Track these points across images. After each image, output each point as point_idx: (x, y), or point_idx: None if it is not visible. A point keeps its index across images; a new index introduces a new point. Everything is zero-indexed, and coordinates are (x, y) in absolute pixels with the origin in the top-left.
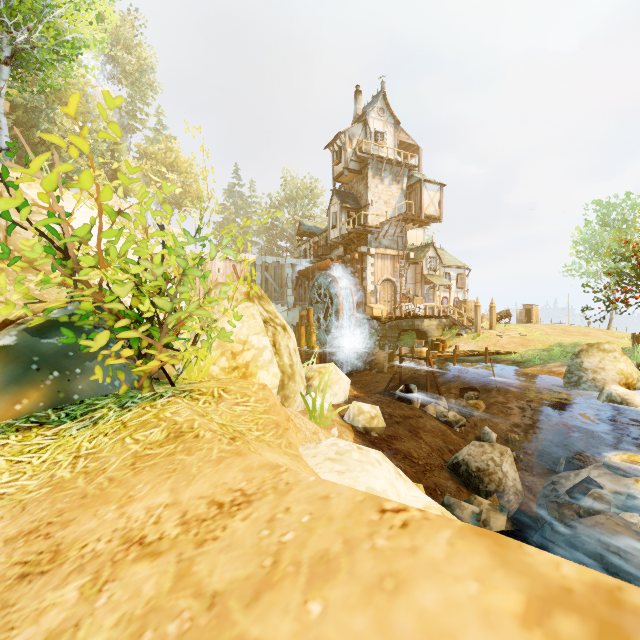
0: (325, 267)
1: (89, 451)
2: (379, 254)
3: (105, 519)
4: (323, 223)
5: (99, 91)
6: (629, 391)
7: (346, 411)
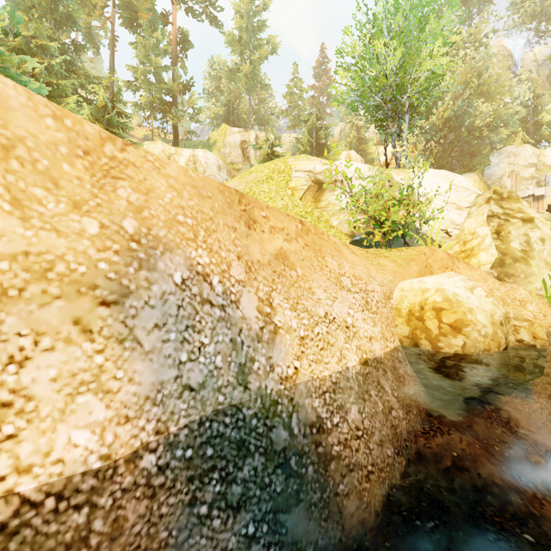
0: None
1: None
2: None
3: None
4: None
5: (528, 57)
6: None
7: None
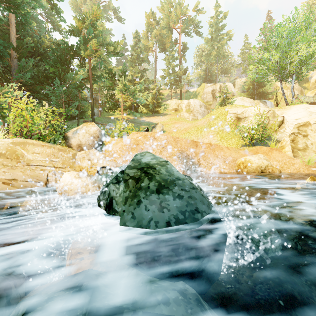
0: None
1: None
2: None
3: None
4: None
5: None
6: None
7: None
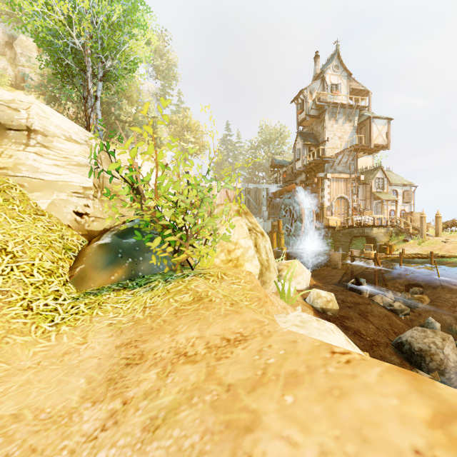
0: (291, 189)
1: (151, 304)
2: (334, 178)
3: (164, 341)
4: (289, 157)
5: (145, 86)
6: None
7: (307, 295)
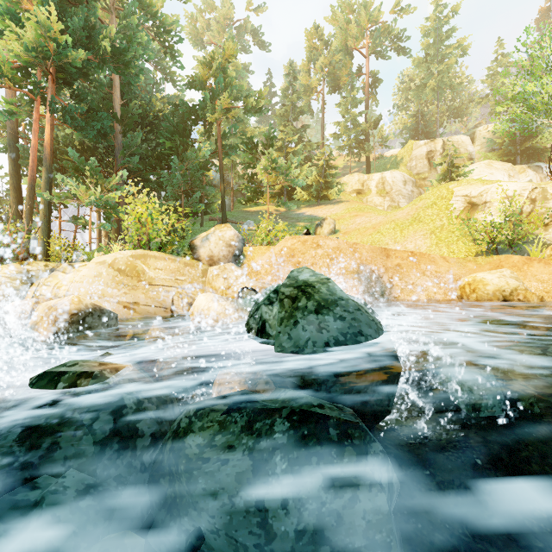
0: None
1: None
2: None
3: None
4: None
5: None
6: None
7: None
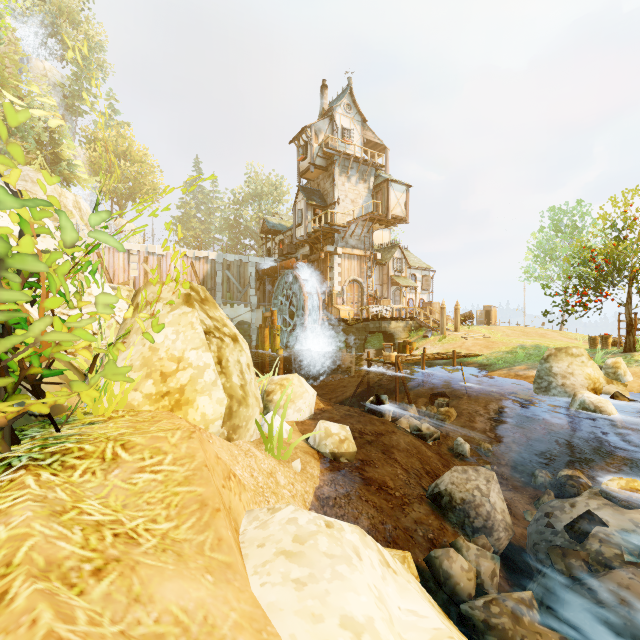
0: (290, 266)
1: None
2: (346, 254)
3: None
4: (288, 221)
5: (38, 66)
6: (601, 398)
7: (311, 430)
